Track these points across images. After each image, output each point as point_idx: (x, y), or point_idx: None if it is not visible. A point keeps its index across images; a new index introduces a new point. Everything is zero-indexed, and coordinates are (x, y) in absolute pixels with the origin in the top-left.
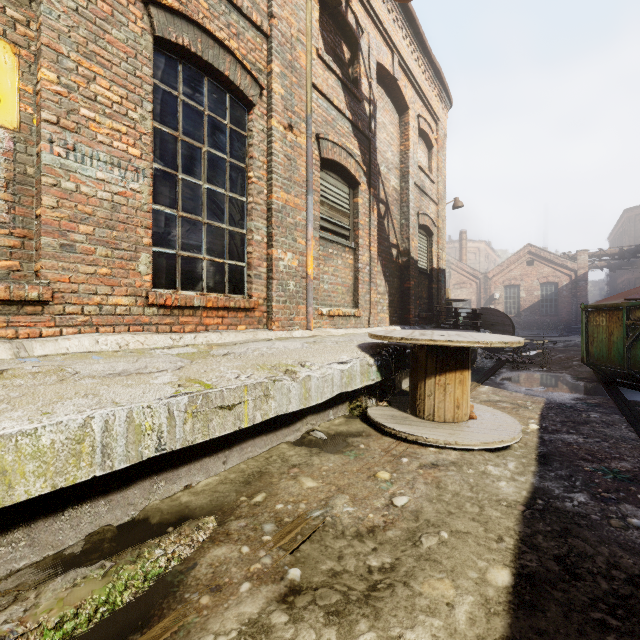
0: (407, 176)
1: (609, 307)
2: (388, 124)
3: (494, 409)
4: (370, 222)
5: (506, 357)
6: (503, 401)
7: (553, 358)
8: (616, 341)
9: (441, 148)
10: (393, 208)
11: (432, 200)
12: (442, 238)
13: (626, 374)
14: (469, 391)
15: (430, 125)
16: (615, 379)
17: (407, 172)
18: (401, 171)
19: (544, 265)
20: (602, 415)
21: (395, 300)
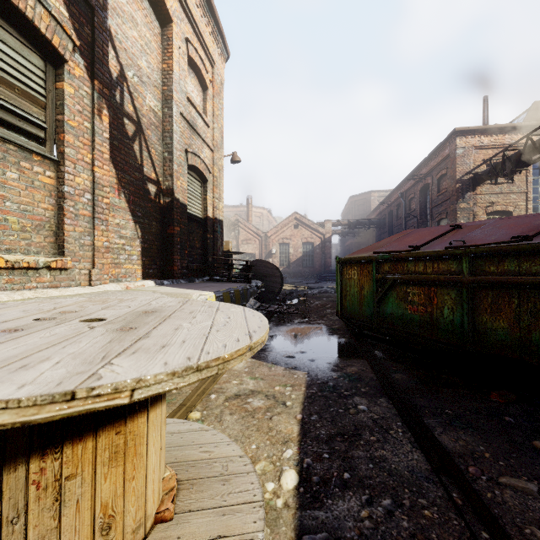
0: (170, 101)
1: (361, 260)
2: (142, 24)
3: (230, 441)
4: (93, 129)
5: (275, 308)
6: (257, 391)
7: (312, 306)
8: (367, 295)
9: (218, 95)
10: (150, 134)
11: (207, 144)
12: (219, 188)
13: (373, 328)
14: (155, 456)
15: (203, 60)
16: (362, 331)
17: (170, 96)
18: (164, 94)
19: (305, 229)
20: (369, 402)
21: (153, 248)
